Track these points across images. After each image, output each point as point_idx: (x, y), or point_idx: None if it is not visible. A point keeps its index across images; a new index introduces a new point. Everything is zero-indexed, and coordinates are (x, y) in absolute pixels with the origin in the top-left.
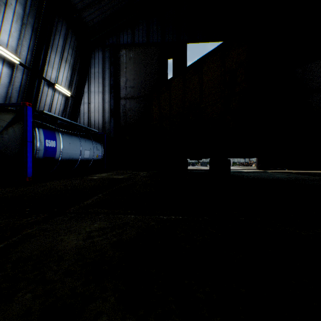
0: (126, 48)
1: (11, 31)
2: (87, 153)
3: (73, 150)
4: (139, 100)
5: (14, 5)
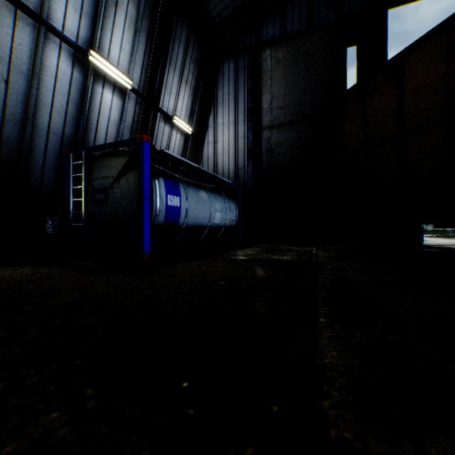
0: (272, 46)
1: (122, 43)
2: (217, 216)
3: (201, 211)
4: (293, 127)
5: (125, 4)
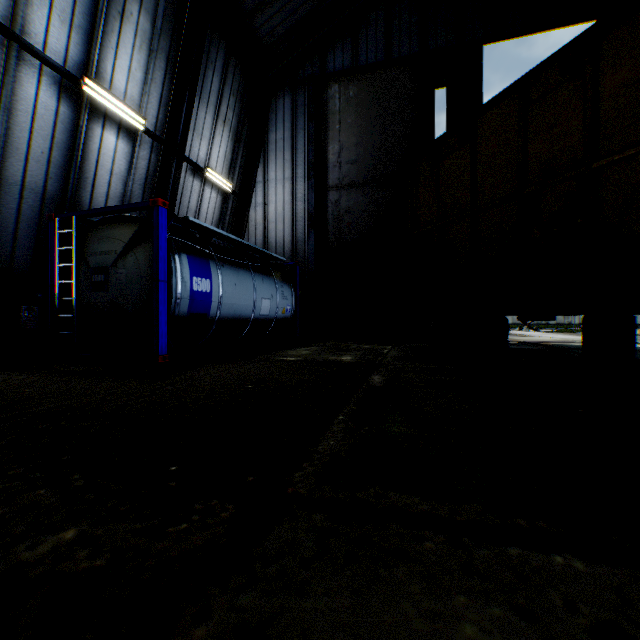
0: (340, 80)
1: (130, 68)
2: (265, 304)
3: (242, 298)
4: (368, 188)
5: (135, 15)
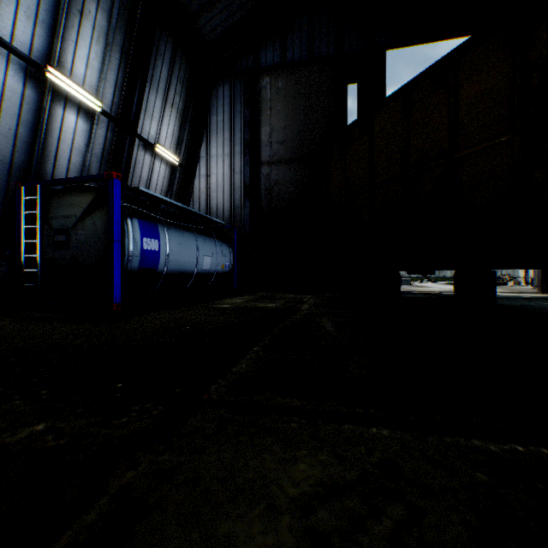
0: (271, 73)
1: (89, 58)
2: (206, 261)
3: (186, 256)
4: (294, 164)
5: (93, 13)
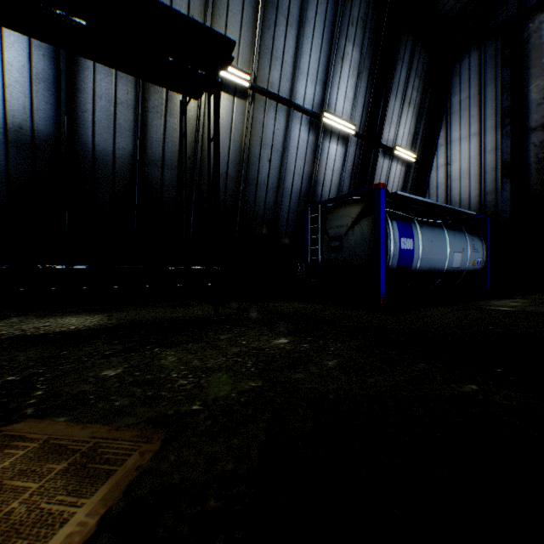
0: None
1: (345, 93)
2: (455, 258)
3: (436, 253)
4: None
5: (350, 53)
